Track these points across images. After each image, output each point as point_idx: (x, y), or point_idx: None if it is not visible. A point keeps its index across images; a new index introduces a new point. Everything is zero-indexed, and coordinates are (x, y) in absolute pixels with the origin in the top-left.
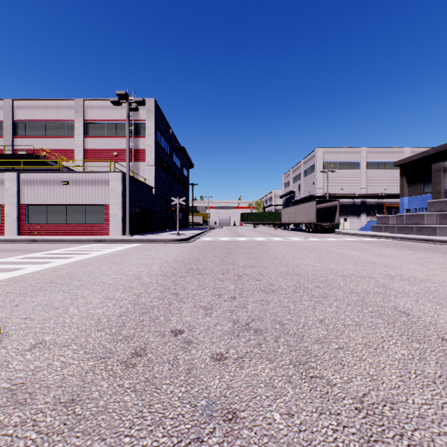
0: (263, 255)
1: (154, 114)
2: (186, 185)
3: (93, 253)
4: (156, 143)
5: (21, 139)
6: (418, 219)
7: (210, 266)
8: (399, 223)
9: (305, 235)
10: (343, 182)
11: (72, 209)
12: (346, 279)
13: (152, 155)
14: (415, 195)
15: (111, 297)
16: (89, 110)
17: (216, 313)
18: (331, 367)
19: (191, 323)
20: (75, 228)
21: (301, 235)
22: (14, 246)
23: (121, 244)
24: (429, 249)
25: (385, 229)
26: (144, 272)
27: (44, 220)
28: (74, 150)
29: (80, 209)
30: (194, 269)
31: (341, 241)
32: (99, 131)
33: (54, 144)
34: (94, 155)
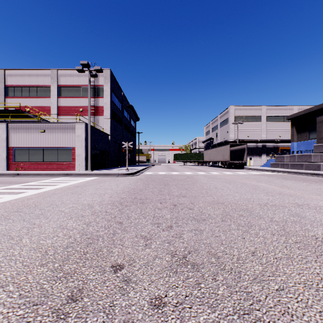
0: (192, 187)
1: (110, 80)
2: (133, 133)
3: (60, 185)
4: (111, 102)
5: (11, 99)
6: (306, 158)
7: (151, 196)
8: (292, 161)
9: (222, 170)
10: (249, 131)
11: (47, 150)
12: (263, 208)
13: (108, 111)
14: (302, 141)
15: (63, 226)
16: (62, 77)
17: (155, 244)
18: (279, 319)
19: (131, 256)
20: (50, 165)
21: (219, 170)
22: (1, 178)
23: (84, 177)
24: (319, 181)
25: (281, 165)
26: (96, 201)
27: (26, 159)
28: (50, 107)
29: (54, 150)
30: (138, 199)
31: (249, 175)
32: (69, 93)
33: (35, 102)
34: (65, 111)
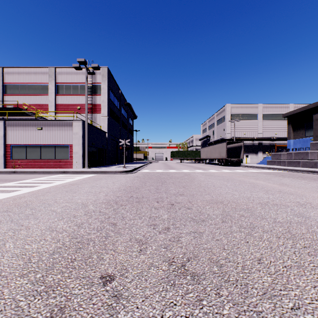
0: (190, 184)
1: (107, 78)
2: (131, 131)
3: (56, 183)
4: (109, 100)
5: (9, 96)
6: (303, 156)
7: (147, 194)
8: (289, 158)
9: (219, 167)
10: (246, 129)
11: (45, 148)
12: (264, 207)
13: (106, 108)
14: (299, 138)
15: (53, 228)
16: (59, 75)
17: (150, 250)
18: None
19: (123, 264)
20: (47, 162)
21: (216, 168)
22: None
23: (80, 175)
24: (317, 179)
25: (277, 163)
26: (91, 200)
27: (24, 156)
28: (48, 105)
29: (51, 148)
30: (134, 198)
31: (247, 172)
32: (67, 91)
33: (33, 100)
34: (63, 108)
